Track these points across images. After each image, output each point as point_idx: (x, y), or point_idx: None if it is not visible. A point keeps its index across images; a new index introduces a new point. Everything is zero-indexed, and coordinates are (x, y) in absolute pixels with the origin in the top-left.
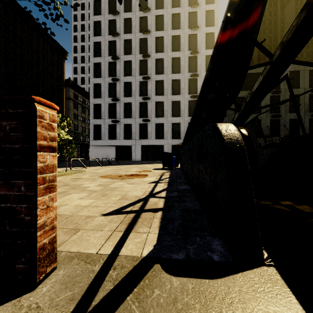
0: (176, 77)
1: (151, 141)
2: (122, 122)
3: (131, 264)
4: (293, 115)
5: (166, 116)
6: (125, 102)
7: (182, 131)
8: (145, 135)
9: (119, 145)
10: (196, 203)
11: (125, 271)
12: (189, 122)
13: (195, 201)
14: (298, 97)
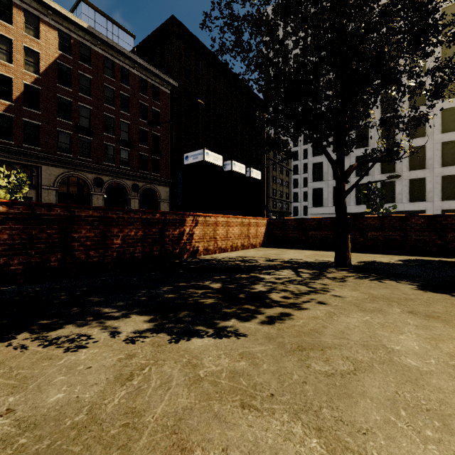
0: (450, 104)
1: (402, 205)
2: (353, 182)
3: None
4: None
5: (430, 166)
6: (357, 155)
7: None
8: (391, 198)
9: None
10: None
11: None
12: None
13: None
14: None
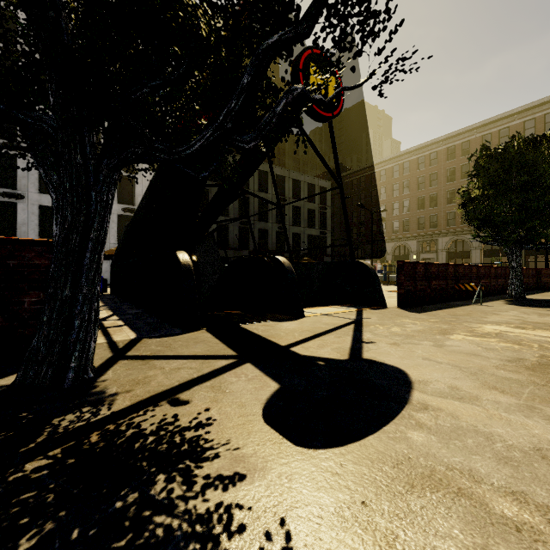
0: None
1: None
2: None
3: (127, 341)
4: (262, 224)
5: None
6: None
7: None
8: (11, 228)
9: None
10: (157, 319)
11: (127, 342)
12: (119, 214)
13: (155, 318)
14: (267, 204)
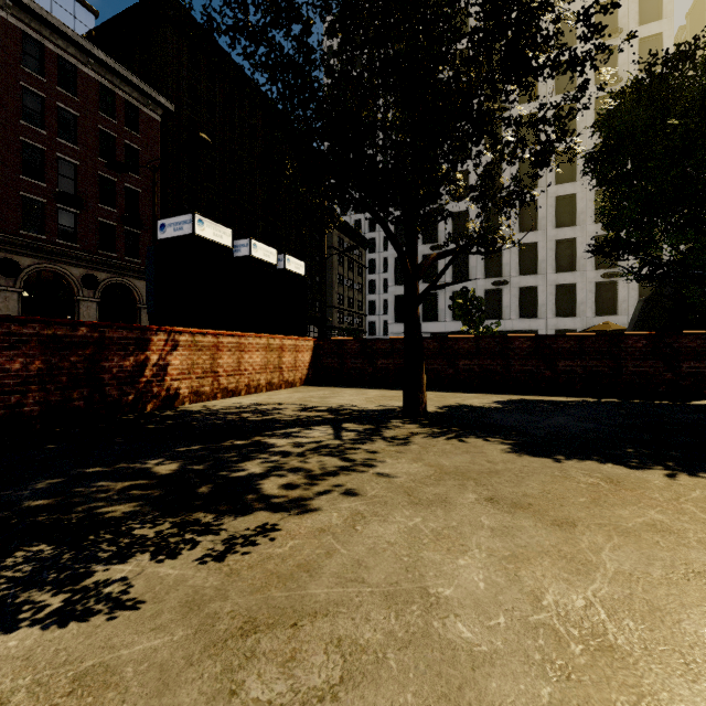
0: (566, 191)
1: (510, 323)
2: (449, 288)
3: None
4: None
5: (543, 271)
6: None
7: (581, 301)
8: (497, 312)
9: (439, 333)
10: None
11: None
12: (597, 281)
13: None
14: None
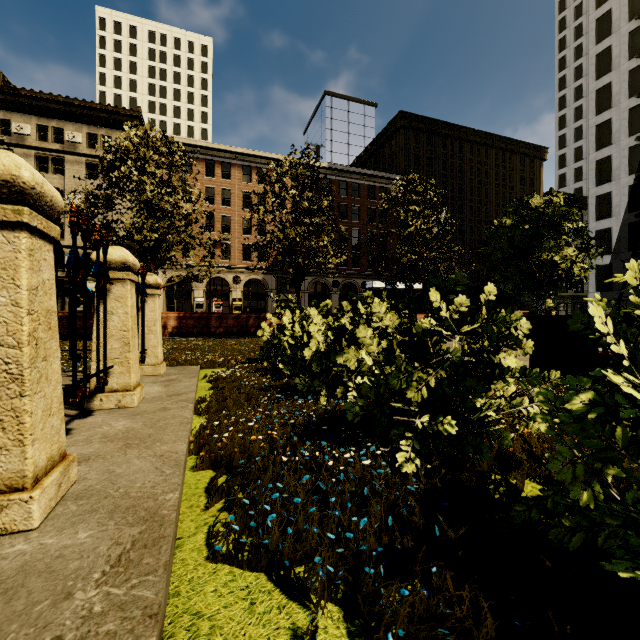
0: None
1: None
2: None
3: None
4: None
5: None
6: None
7: None
8: None
9: None
10: None
11: None
12: None
13: None
14: None
